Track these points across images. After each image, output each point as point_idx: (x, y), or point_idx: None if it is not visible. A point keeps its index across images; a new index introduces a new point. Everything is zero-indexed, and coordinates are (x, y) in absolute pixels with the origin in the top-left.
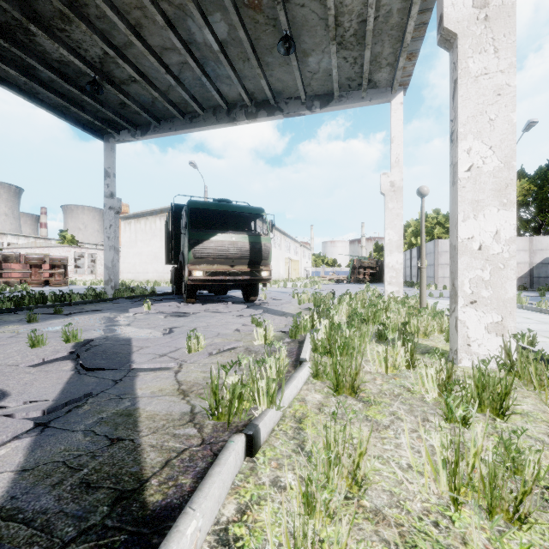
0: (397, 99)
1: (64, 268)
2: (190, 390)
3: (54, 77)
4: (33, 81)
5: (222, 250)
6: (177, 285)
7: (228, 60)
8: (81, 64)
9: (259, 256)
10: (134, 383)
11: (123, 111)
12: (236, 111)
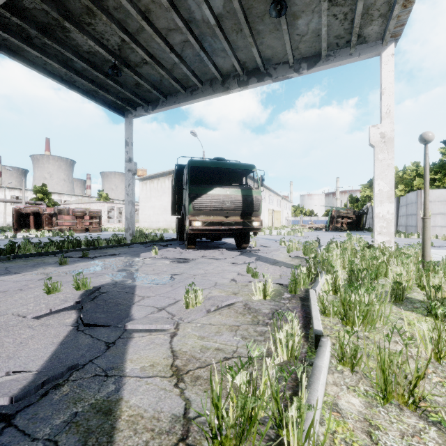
0: (388, 50)
1: (99, 218)
2: (184, 369)
3: (85, 66)
4: (71, 71)
5: (218, 203)
6: (180, 233)
7: (223, 33)
8: (104, 52)
9: (251, 208)
10: (126, 349)
11: (137, 90)
12: (229, 81)
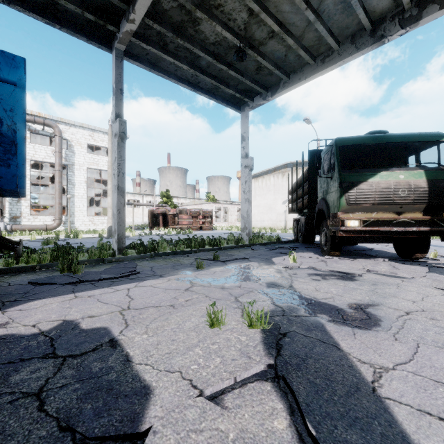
0: None
1: (210, 217)
2: None
3: (210, 60)
4: (197, 70)
5: (386, 193)
6: (308, 234)
7: None
8: (230, 36)
9: (443, 199)
10: None
11: (257, 76)
12: (384, 25)
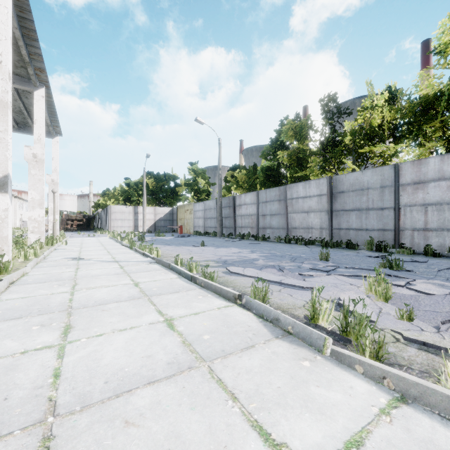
0: (56, 139)
1: None
2: None
3: None
4: None
5: None
6: None
7: None
8: None
9: None
10: None
11: None
12: None
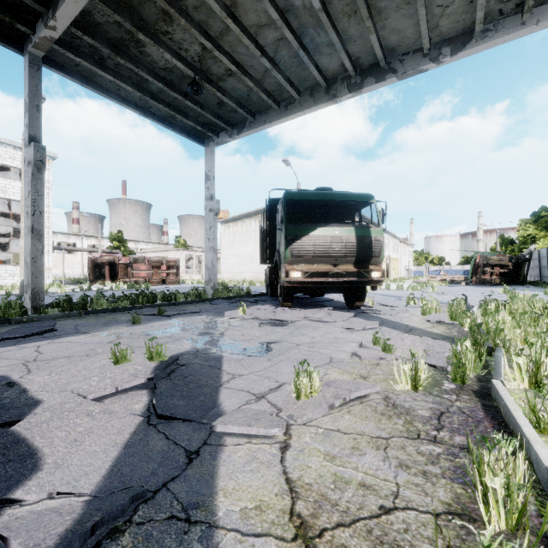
0: None
1: (177, 268)
2: (315, 526)
3: (161, 86)
4: (146, 94)
5: (323, 247)
6: (271, 286)
7: (330, 20)
8: (182, 66)
9: (368, 253)
10: (215, 467)
11: (220, 111)
12: (336, 86)
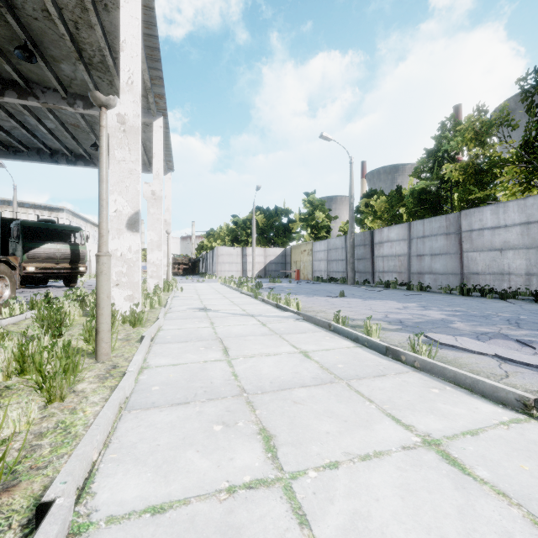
0: (168, 175)
1: None
2: None
3: None
4: None
5: (50, 254)
6: None
7: (54, 136)
8: None
9: (78, 258)
10: None
11: None
12: (58, 156)
